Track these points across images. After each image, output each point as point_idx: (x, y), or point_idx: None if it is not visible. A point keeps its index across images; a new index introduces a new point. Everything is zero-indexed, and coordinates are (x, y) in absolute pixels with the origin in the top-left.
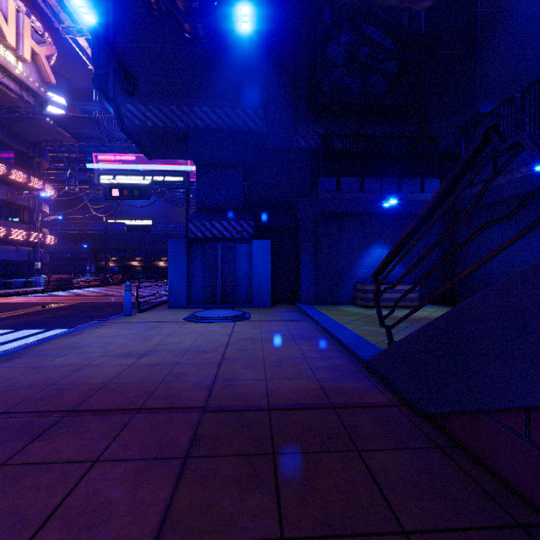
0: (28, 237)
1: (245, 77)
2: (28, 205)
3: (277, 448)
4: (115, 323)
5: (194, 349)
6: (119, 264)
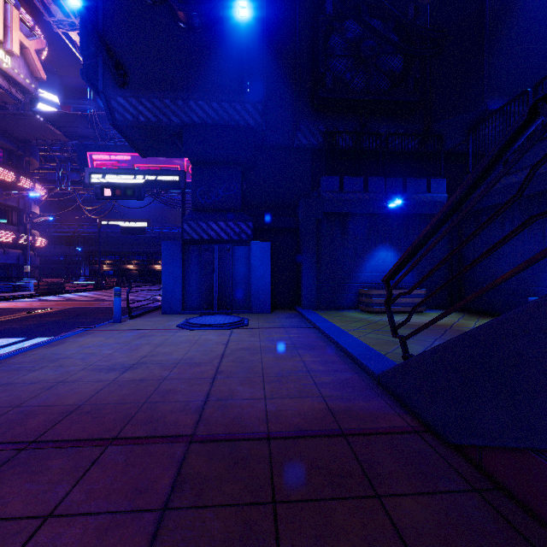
0: (16, 239)
1: (243, 69)
2: (17, 206)
3: (278, 493)
4: (102, 331)
5: (186, 361)
6: (114, 267)
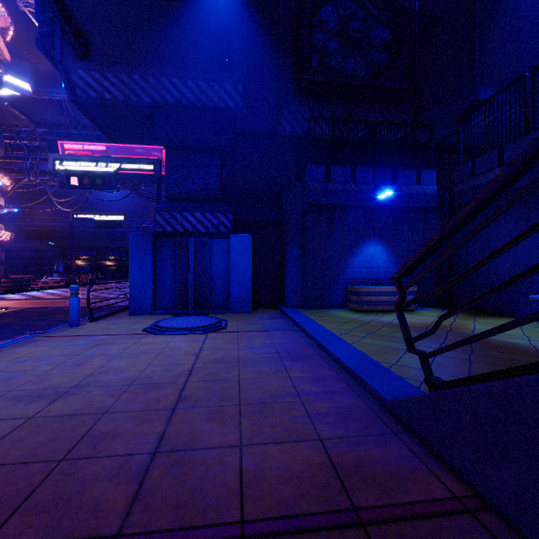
0: None
1: (221, 41)
2: None
3: None
4: (51, 338)
5: (142, 381)
6: (90, 263)
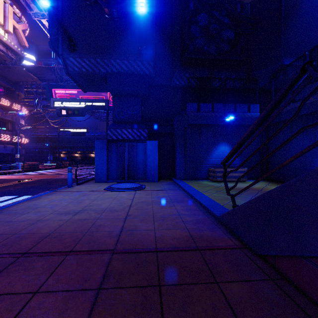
0: (11, 139)
1: (142, 41)
2: (11, 120)
3: (162, 281)
4: (61, 192)
5: (109, 209)
6: (67, 155)
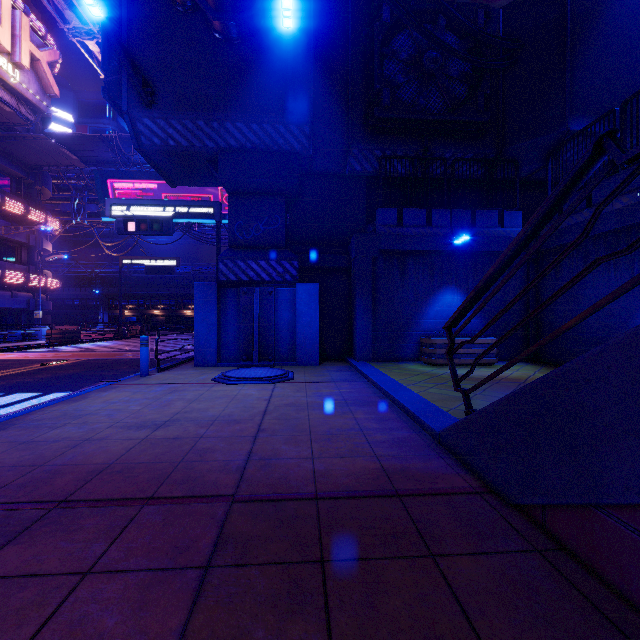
0: (26, 280)
1: (287, 86)
2: (26, 242)
3: (327, 553)
4: (128, 385)
5: (224, 418)
6: (137, 313)
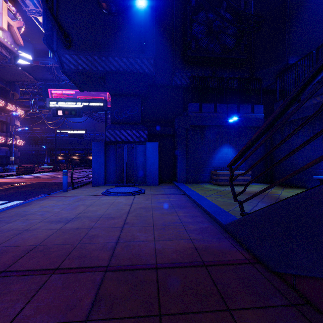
0: (5, 141)
1: (141, 37)
2: (5, 121)
3: (163, 308)
4: (55, 197)
5: (105, 216)
6: (65, 158)
